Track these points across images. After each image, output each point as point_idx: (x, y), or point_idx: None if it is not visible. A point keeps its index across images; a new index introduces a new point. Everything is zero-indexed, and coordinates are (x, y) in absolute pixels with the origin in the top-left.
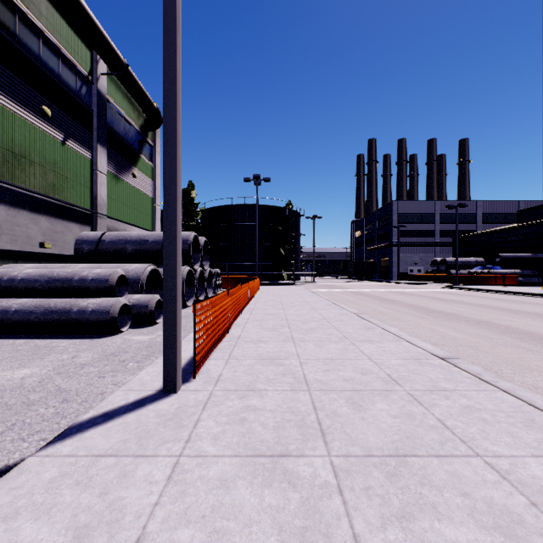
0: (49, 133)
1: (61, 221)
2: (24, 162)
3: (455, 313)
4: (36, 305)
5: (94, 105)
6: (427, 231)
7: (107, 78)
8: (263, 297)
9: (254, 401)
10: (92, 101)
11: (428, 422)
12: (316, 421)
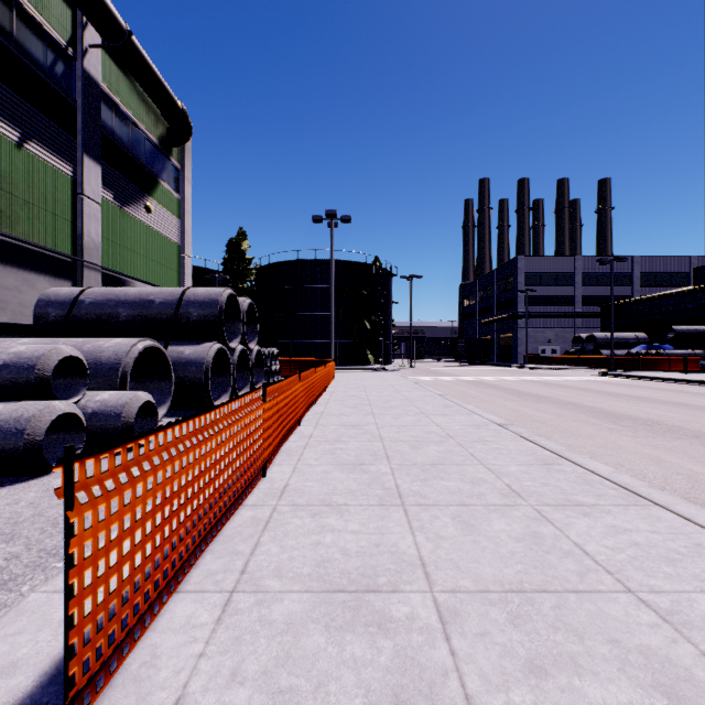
0: None
1: (15, 269)
2: None
3: (657, 420)
4: None
5: (78, 94)
6: (564, 297)
7: (101, 56)
8: (340, 391)
9: None
10: (75, 87)
11: None
12: None
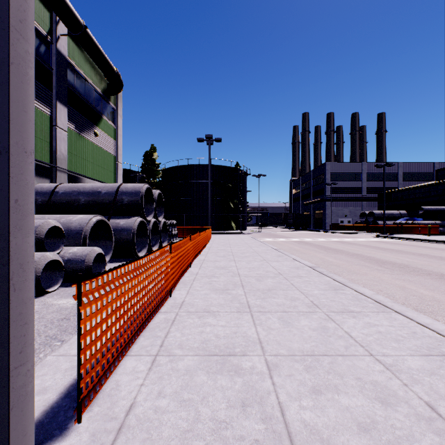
0: None
1: None
2: None
3: (407, 264)
4: None
5: (53, 64)
6: (355, 187)
7: (68, 40)
8: (214, 246)
9: None
10: (52, 60)
11: None
12: None
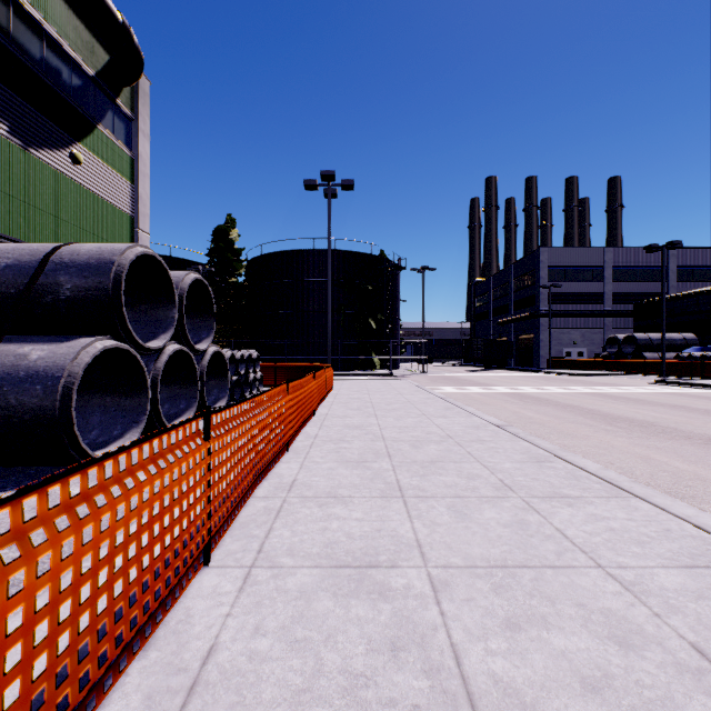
0: None
1: None
2: None
3: None
4: None
5: None
6: (592, 293)
7: None
8: (336, 415)
9: None
10: None
11: None
12: None
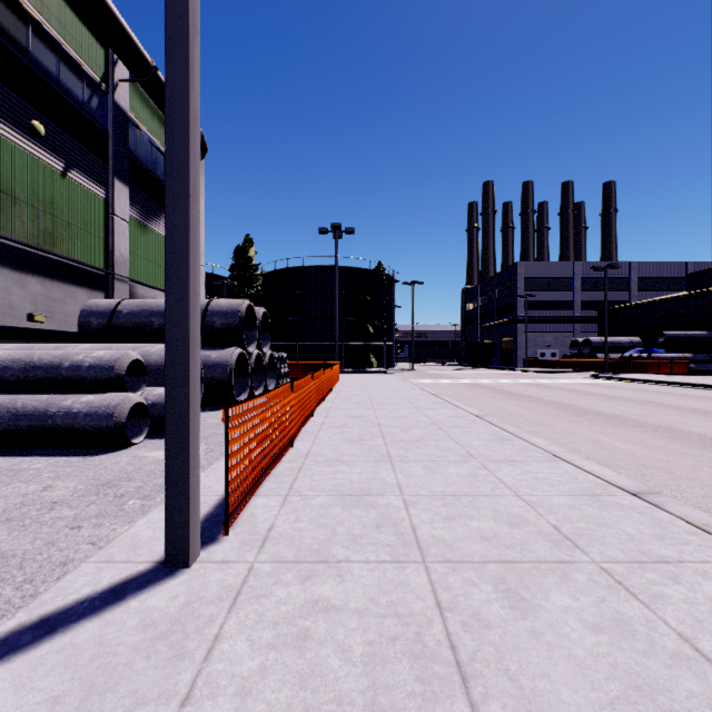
0: (42, 160)
1: (60, 284)
2: (3, 199)
3: (617, 414)
4: (3, 405)
5: (110, 124)
6: (563, 301)
7: (128, 87)
8: (345, 391)
9: (327, 588)
10: (107, 118)
11: (664, 645)
12: (445, 640)
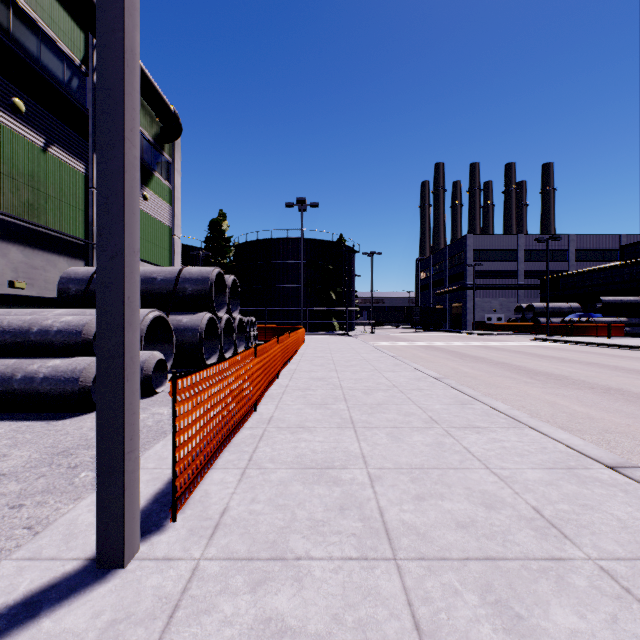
0: (23, 135)
1: (41, 252)
2: None
3: (567, 376)
4: None
5: (89, 103)
6: (508, 271)
7: None
8: (309, 353)
9: (283, 600)
10: (87, 98)
11: None
12: None
